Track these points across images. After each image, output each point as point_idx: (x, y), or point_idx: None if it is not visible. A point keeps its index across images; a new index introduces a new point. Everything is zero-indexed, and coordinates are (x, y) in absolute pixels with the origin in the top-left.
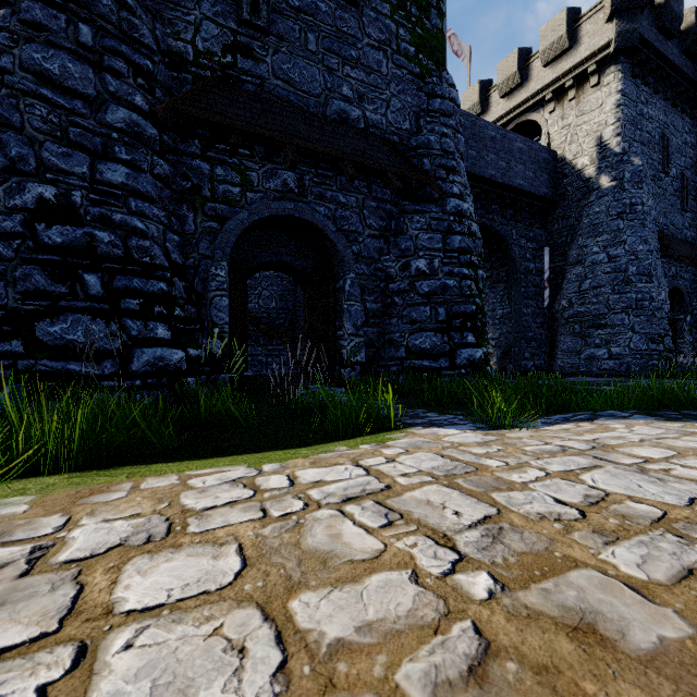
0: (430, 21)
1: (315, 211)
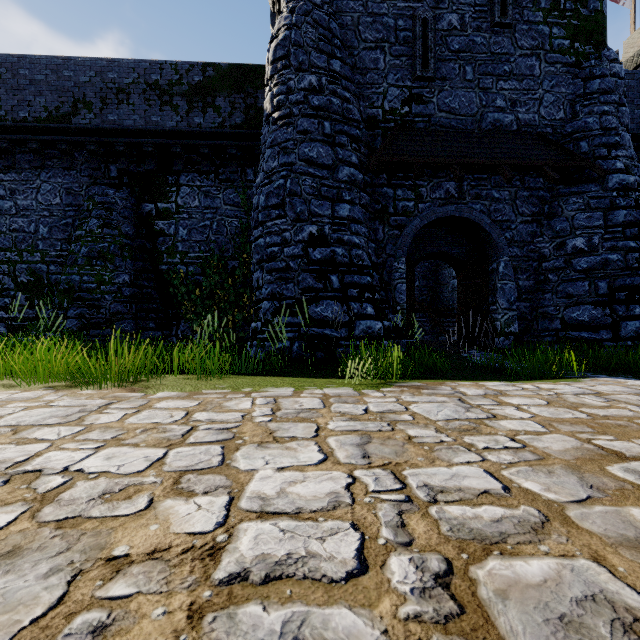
0: (587, 7)
1: (472, 209)
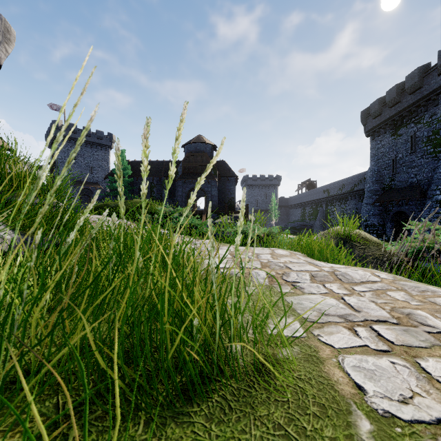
0: (439, 135)
1: (404, 209)
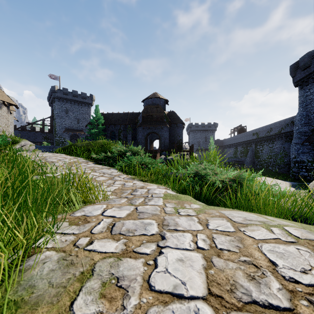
0: None
1: None
